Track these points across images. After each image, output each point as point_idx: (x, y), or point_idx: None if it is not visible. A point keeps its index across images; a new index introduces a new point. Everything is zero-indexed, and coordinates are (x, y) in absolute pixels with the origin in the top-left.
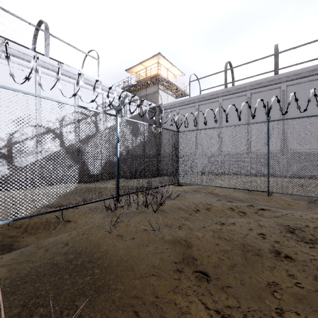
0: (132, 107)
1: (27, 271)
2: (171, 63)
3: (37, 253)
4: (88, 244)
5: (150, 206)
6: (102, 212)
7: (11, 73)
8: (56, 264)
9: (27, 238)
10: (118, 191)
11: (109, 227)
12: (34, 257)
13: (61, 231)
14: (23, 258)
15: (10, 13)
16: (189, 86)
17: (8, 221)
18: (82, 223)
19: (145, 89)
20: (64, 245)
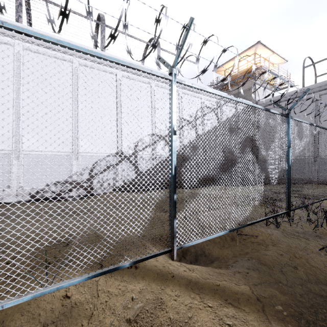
0: (227, 108)
1: (303, 299)
2: (272, 51)
3: (276, 274)
4: (323, 273)
5: (325, 226)
6: (264, 227)
7: (215, 82)
8: (322, 296)
9: (210, 246)
10: (289, 205)
11: (315, 252)
12: (278, 278)
13: (243, 244)
14: (268, 277)
15: (135, 38)
16: (303, 73)
17: (226, 232)
18: (265, 239)
19: (237, 86)
20: (293, 268)
